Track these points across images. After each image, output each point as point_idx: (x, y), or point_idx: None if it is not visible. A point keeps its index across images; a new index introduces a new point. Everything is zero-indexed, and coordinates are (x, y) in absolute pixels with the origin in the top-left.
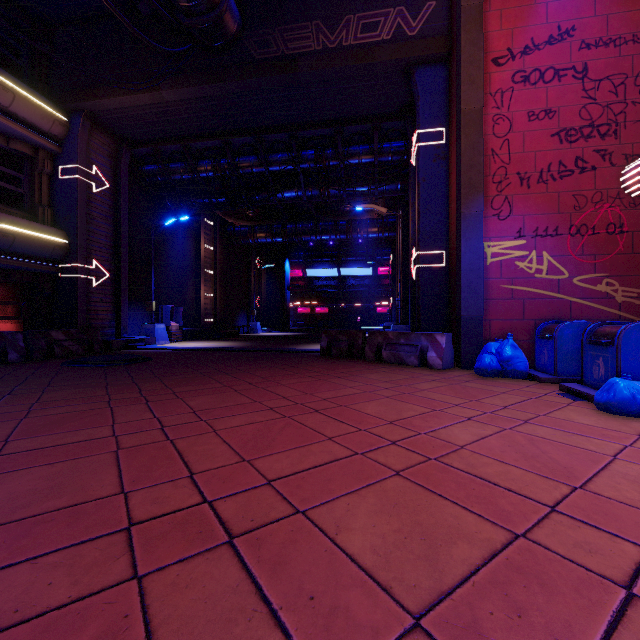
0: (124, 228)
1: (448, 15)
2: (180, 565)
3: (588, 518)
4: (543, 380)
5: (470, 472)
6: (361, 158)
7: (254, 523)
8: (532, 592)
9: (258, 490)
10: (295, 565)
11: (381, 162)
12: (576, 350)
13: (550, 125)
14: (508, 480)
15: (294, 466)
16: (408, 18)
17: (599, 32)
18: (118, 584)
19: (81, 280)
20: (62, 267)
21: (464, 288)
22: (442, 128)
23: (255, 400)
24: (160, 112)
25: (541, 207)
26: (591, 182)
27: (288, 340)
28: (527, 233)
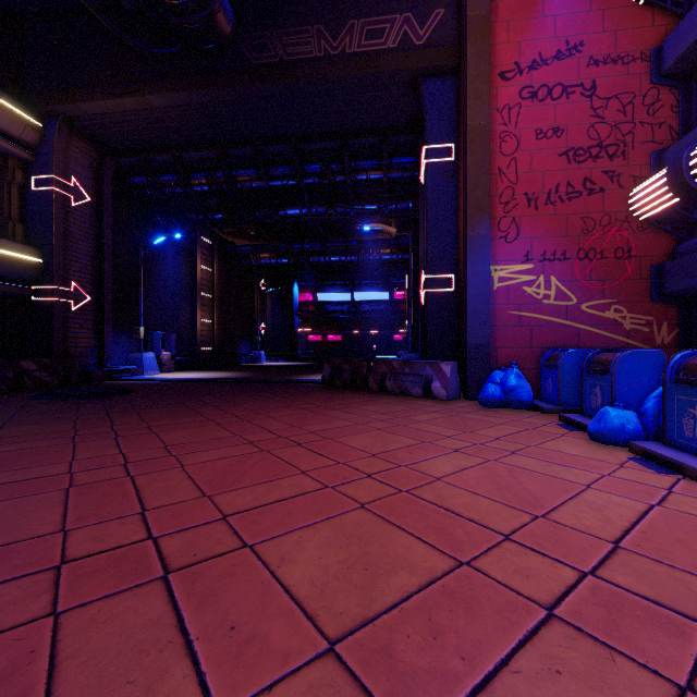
0: (108, 246)
1: (457, 24)
2: (104, 601)
3: (538, 545)
4: (546, 410)
5: (437, 503)
6: (369, 174)
7: (196, 558)
8: (456, 616)
9: (210, 525)
10: (226, 597)
11: (391, 179)
12: (579, 379)
13: (558, 144)
14: (473, 510)
15: (256, 501)
16: (415, 26)
17: (607, 48)
18: (32, 621)
19: (57, 304)
20: (35, 289)
21: (470, 314)
22: (451, 144)
23: (236, 434)
24: (147, 119)
25: (549, 230)
26: (599, 204)
27: (293, 370)
28: (535, 257)
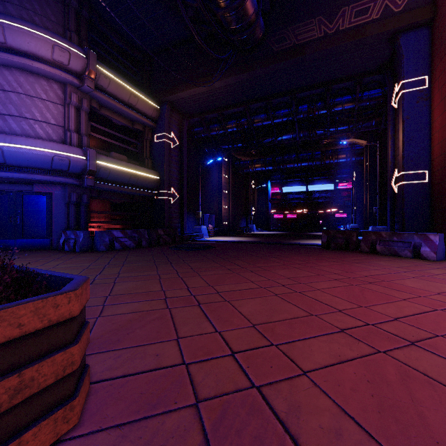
0: (185, 168)
1: None
2: (398, 350)
3: None
4: None
5: None
6: (344, 106)
7: (416, 337)
8: None
9: (394, 322)
10: None
11: (360, 107)
12: None
13: None
14: None
15: (400, 312)
16: None
17: None
18: (375, 353)
19: (166, 200)
20: (156, 193)
21: None
22: (425, 76)
23: (317, 274)
24: (210, 95)
25: None
26: None
27: (282, 237)
28: None
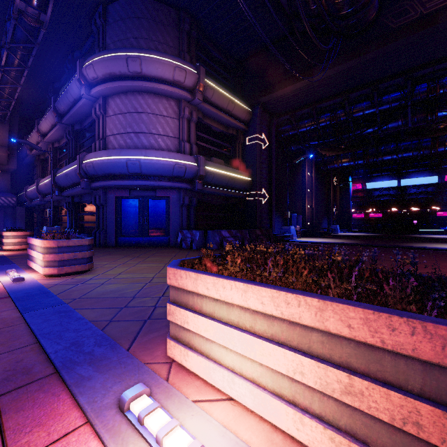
0: (273, 168)
1: None
2: None
3: None
4: None
5: None
6: None
7: None
8: None
9: None
10: None
11: None
12: None
13: None
14: None
15: None
16: None
17: None
18: None
19: (258, 200)
20: (248, 194)
21: None
22: None
23: None
24: (305, 90)
25: None
26: None
27: (383, 239)
28: None
